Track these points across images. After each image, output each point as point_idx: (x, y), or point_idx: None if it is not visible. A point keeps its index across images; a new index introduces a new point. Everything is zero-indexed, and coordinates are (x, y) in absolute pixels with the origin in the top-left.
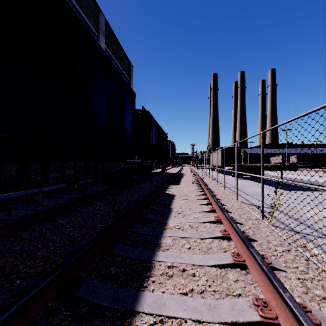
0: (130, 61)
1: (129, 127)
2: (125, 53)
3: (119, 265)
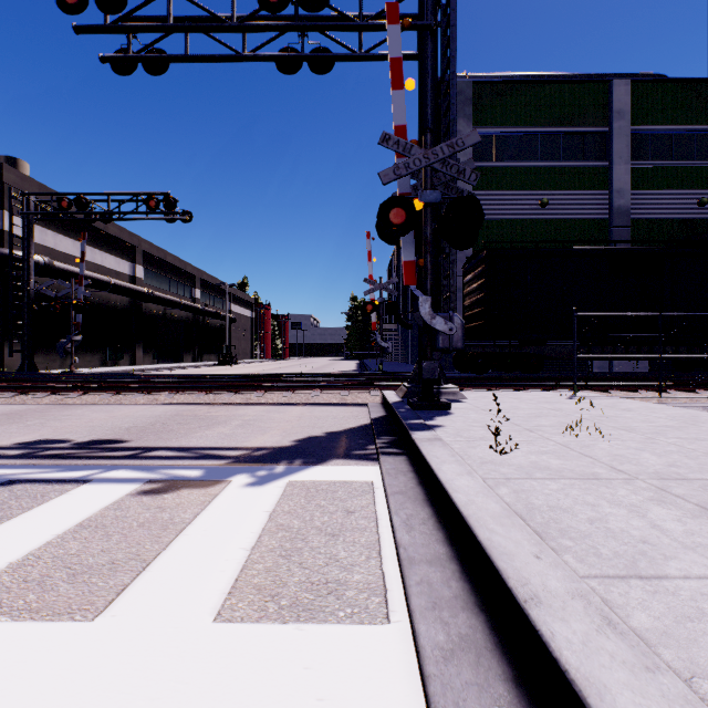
0: None
1: None
2: None
3: None
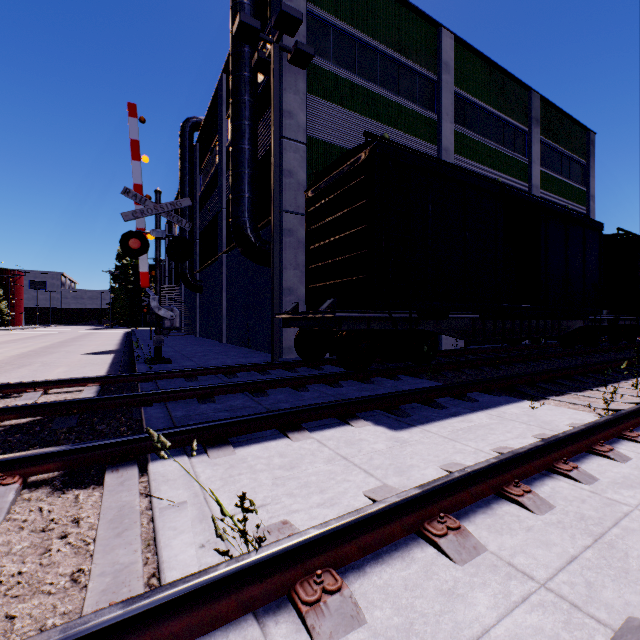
0: (587, 128)
1: (592, 273)
2: (577, 121)
3: (593, 379)
